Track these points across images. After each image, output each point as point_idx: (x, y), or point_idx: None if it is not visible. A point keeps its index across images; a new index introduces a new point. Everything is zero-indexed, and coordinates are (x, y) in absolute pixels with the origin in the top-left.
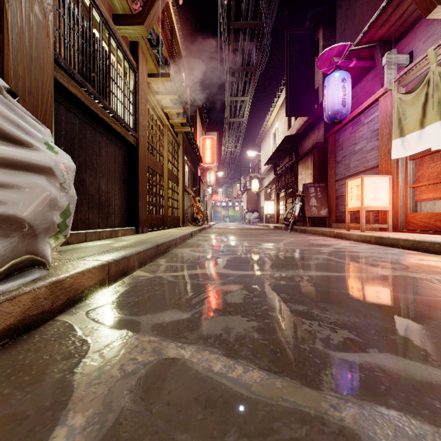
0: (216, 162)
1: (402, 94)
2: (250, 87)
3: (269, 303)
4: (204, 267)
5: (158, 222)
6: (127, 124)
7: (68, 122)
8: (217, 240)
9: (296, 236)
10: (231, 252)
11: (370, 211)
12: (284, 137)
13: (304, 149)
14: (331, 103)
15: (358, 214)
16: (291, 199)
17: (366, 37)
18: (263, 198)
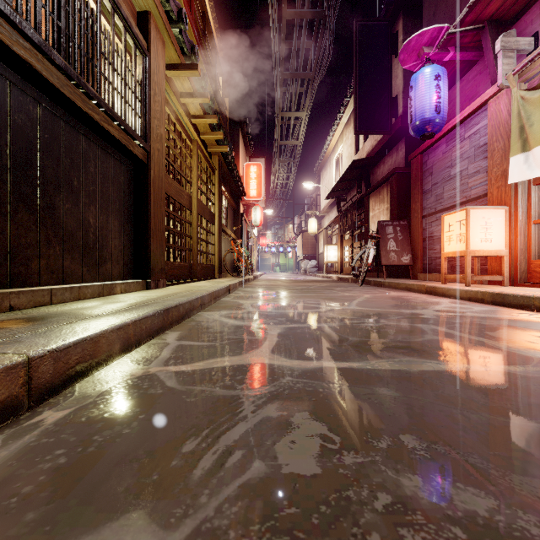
0: (264, 197)
1: (526, 90)
2: (307, 100)
3: (386, 478)
4: (239, 349)
5: (183, 272)
6: (131, 128)
7: (21, 110)
8: (264, 297)
9: (372, 291)
10: (285, 318)
11: (475, 257)
12: (352, 162)
13: (377, 178)
14: (421, 108)
15: (456, 261)
16: (359, 243)
17: (472, 14)
18: (323, 242)
